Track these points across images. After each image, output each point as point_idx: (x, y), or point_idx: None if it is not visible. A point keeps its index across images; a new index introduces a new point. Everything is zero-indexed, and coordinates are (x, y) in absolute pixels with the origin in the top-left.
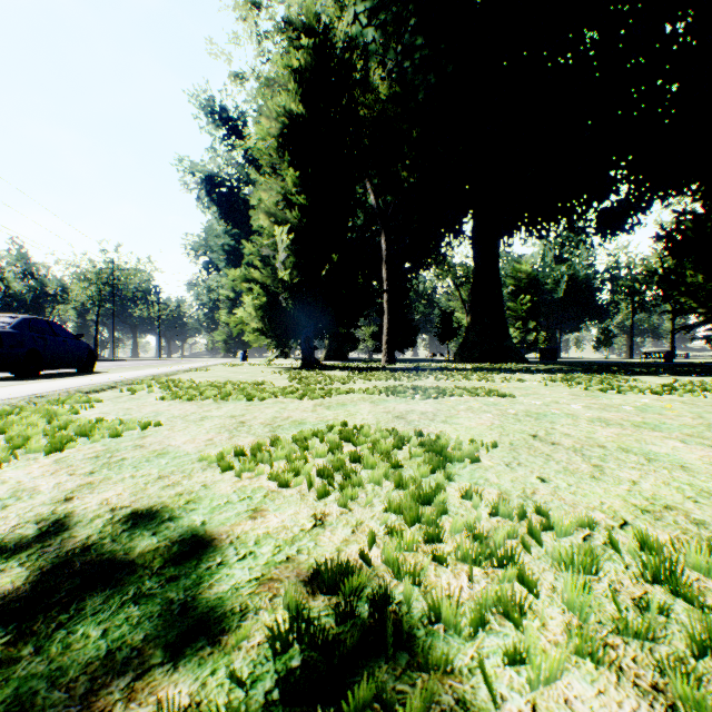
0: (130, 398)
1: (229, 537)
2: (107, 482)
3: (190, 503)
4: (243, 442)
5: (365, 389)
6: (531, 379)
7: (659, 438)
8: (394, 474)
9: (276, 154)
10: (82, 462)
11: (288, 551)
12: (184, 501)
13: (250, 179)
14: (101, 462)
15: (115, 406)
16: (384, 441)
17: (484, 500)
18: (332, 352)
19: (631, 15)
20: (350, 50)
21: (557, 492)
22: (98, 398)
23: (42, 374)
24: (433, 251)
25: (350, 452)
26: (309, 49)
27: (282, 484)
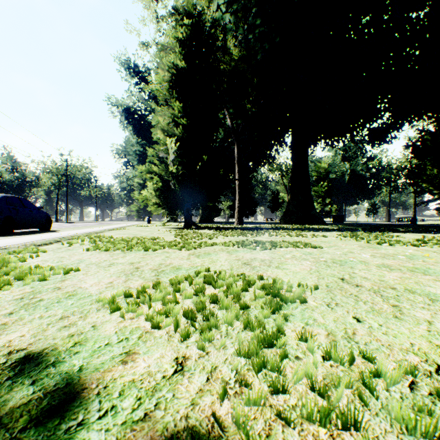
0: (67, 249)
1: (98, 387)
2: (18, 323)
3: (76, 345)
4: (133, 284)
5: (223, 243)
6: (330, 235)
7: (431, 281)
8: (243, 317)
9: (168, 92)
10: (9, 303)
11: (147, 405)
12: (72, 343)
13: (153, 110)
14: (23, 303)
15: (54, 255)
16: (235, 285)
17: (316, 341)
18: (203, 217)
19: (392, 5)
20: (215, 27)
21: (373, 332)
22: (44, 250)
23: (16, 232)
24: (266, 155)
25: (210, 295)
26: (189, 26)
27: (154, 326)
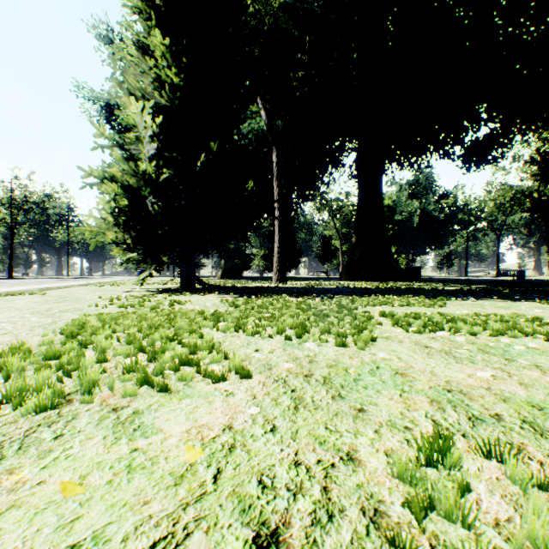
0: None
1: None
2: None
3: None
4: None
5: None
6: None
7: None
8: None
9: (147, 30)
10: None
11: None
12: None
13: None
14: None
15: None
16: None
17: None
18: (227, 270)
19: None
20: None
21: None
22: None
23: None
24: (318, 180)
25: None
26: None
27: None
